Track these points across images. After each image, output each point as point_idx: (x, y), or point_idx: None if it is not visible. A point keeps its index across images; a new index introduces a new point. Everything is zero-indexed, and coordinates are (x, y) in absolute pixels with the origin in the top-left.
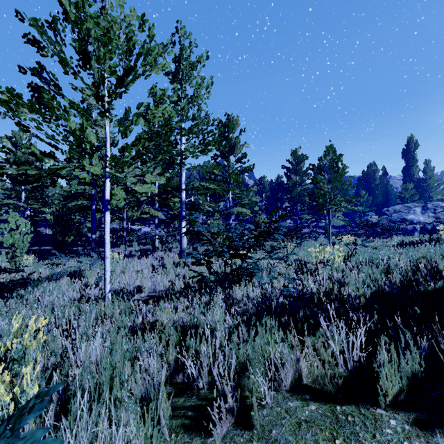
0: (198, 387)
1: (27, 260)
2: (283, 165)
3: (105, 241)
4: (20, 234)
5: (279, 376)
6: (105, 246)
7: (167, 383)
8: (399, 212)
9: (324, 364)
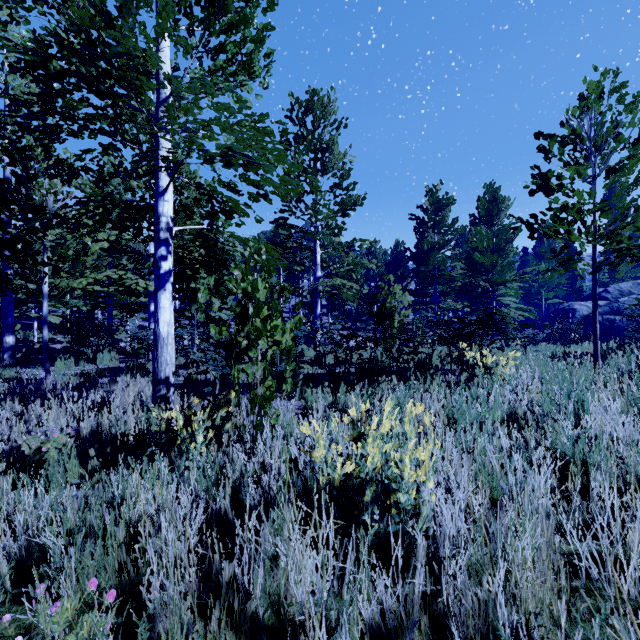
0: None
1: None
2: (412, 214)
3: None
4: None
5: None
6: None
7: None
8: (630, 295)
9: None
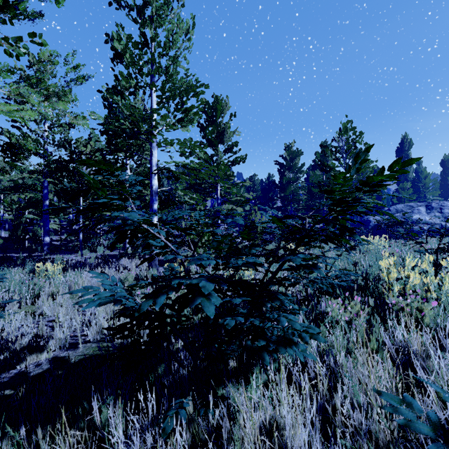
0: None
1: None
2: (276, 161)
3: None
4: None
5: None
6: None
7: None
8: (401, 212)
9: None
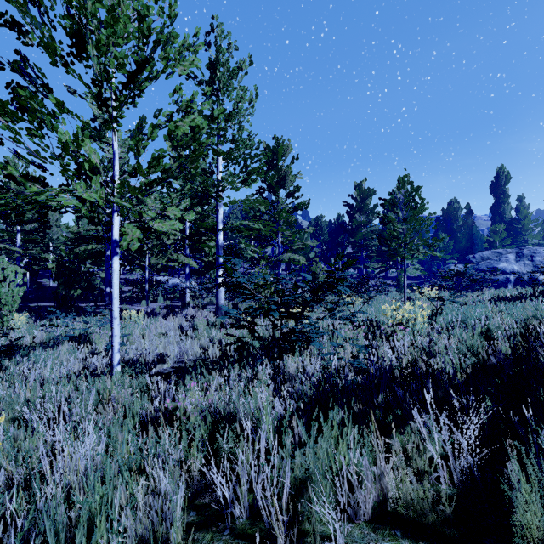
0: (233, 513)
1: (19, 320)
2: (345, 201)
3: (113, 296)
4: (9, 286)
5: (354, 499)
6: (112, 303)
7: (188, 504)
8: (488, 260)
9: (417, 475)
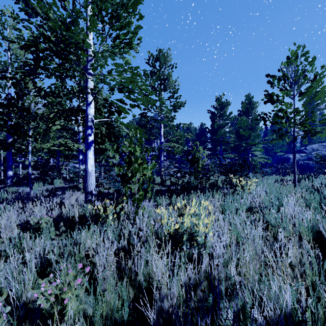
0: None
1: None
2: (209, 110)
3: None
4: None
5: None
6: None
7: None
8: (317, 150)
9: None
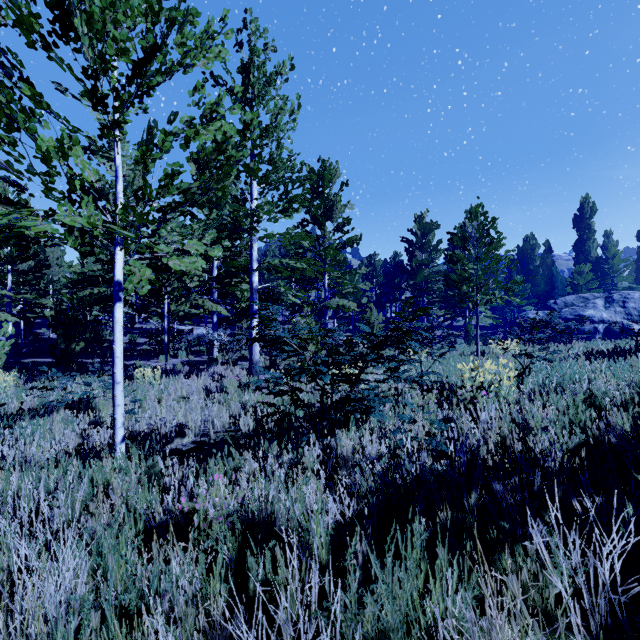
0: None
1: (5, 381)
2: (403, 237)
3: (115, 354)
4: None
5: None
6: (114, 363)
7: None
8: (572, 306)
9: (535, 617)
